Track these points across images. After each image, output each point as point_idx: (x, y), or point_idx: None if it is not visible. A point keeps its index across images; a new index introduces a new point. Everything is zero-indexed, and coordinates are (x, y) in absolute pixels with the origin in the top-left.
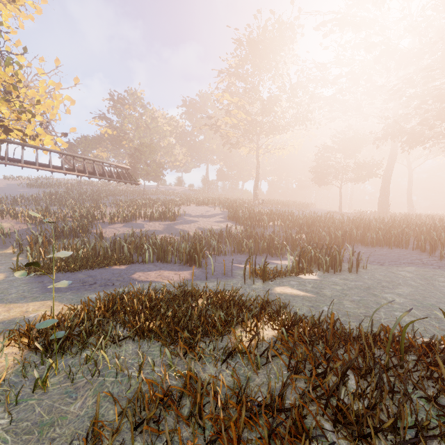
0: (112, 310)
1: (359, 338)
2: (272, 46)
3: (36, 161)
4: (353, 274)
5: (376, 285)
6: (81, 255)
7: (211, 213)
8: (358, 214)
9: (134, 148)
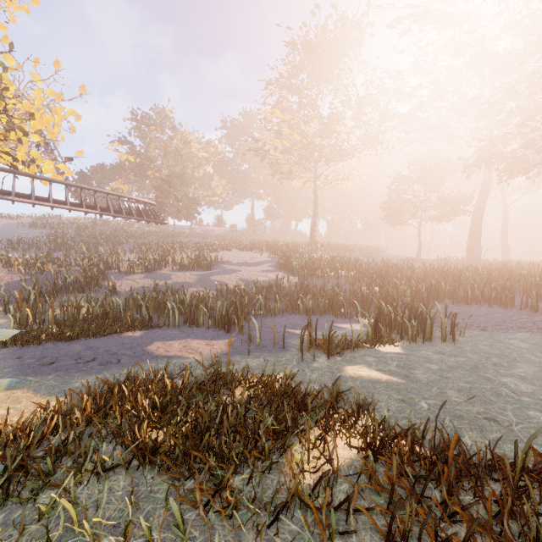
0: (104, 409)
1: (493, 467)
2: (334, 50)
3: (32, 194)
4: (449, 345)
5: (485, 362)
6: (82, 317)
7: (257, 260)
8: (442, 261)
9: (161, 179)
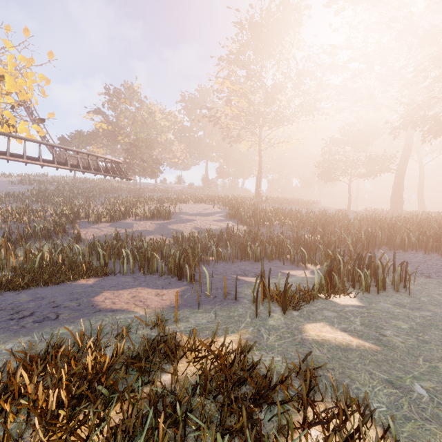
0: None
1: None
2: (277, 29)
3: (7, 151)
4: (404, 295)
5: None
6: (37, 265)
7: (210, 211)
8: (369, 212)
9: (129, 143)
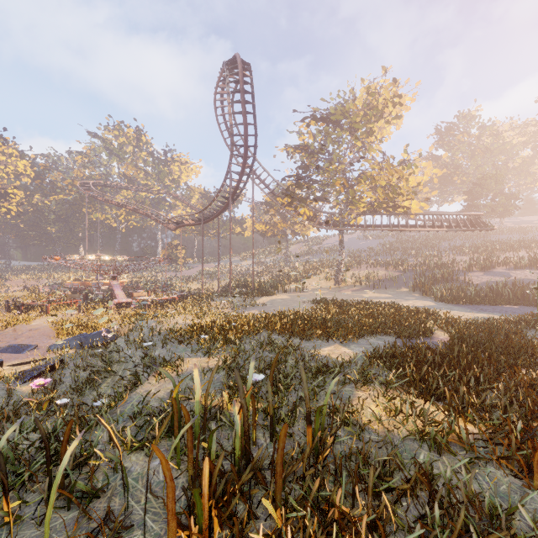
0: None
1: None
2: None
3: (407, 224)
4: None
5: None
6: (472, 295)
7: None
8: None
9: (473, 184)
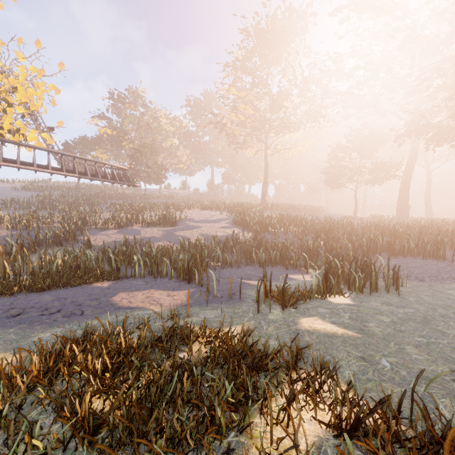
0: (53, 371)
1: None
2: (283, 36)
3: (17, 159)
4: (394, 296)
5: (432, 313)
6: (55, 269)
7: (216, 217)
8: (375, 219)
9: (134, 149)
